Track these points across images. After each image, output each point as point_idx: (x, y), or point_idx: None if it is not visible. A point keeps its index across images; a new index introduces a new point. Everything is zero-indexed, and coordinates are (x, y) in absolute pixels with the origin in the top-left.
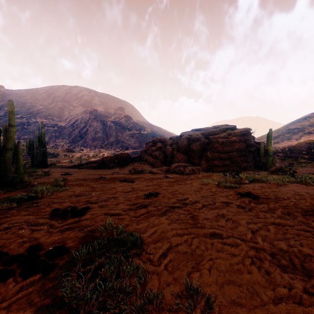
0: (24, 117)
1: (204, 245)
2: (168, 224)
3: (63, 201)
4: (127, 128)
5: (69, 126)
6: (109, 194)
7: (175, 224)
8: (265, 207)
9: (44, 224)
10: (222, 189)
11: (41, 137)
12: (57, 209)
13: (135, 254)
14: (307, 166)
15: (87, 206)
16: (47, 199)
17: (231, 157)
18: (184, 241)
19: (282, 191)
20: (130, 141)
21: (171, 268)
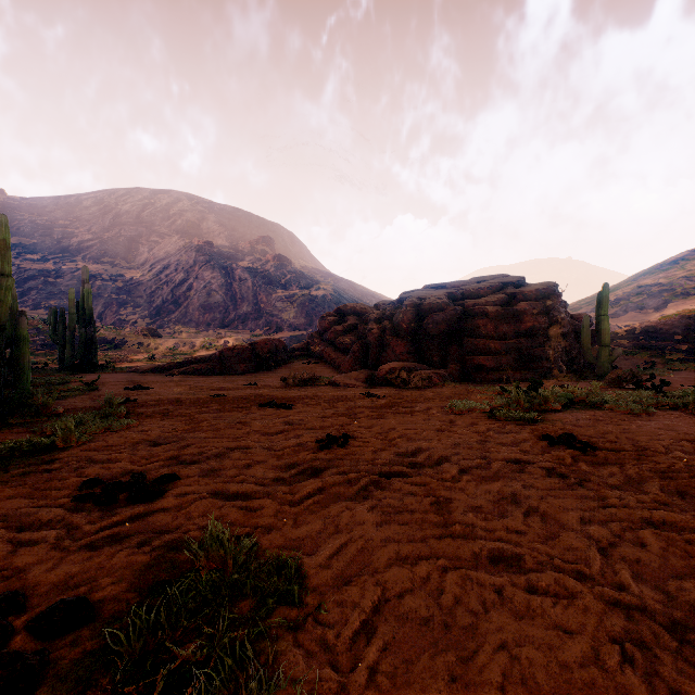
0: (49, 259)
1: (478, 593)
2: (376, 525)
3: (115, 457)
4: (280, 283)
5: (151, 280)
6: (230, 439)
7: (394, 527)
8: (616, 475)
9: (54, 524)
10: (502, 424)
11: (83, 303)
12: (94, 480)
13: (285, 626)
14: (686, 368)
15: (172, 471)
16: (77, 452)
17: (515, 348)
18: (420, 581)
19: (647, 431)
20: (286, 311)
21: (390, 678)
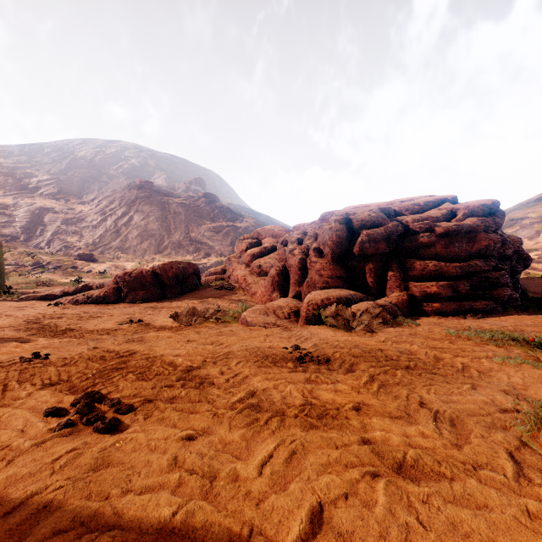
0: (9, 195)
1: None
2: None
3: None
4: (209, 216)
5: (97, 213)
6: None
7: None
8: None
9: None
10: None
11: None
12: None
13: None
14: None
15: None
16: None
17: (472, 272)
18: None
19: None
20: (213, 240)
21: None
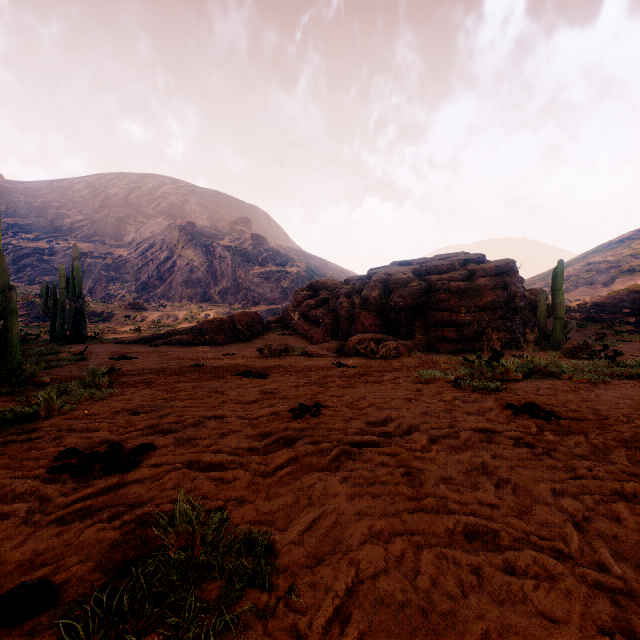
0: (43, 238)
1: (455, 574)
2: (348, 498)
3: (95, 427)
4: (257, 260)
5: (138, 257)
6: (206, 408)
7: (366, 500)
8: (582, 445)
9: (27, 496)
10: (467, 393)
11: (73, 279)
12: (71, 450)
13: (255, 612)
14: (634, 339)
15: (149, 441)
16: (58, 421)
17: (476, 320)
18: (395, 560)
19: (606, 400)
20: (262, 287)
21: None
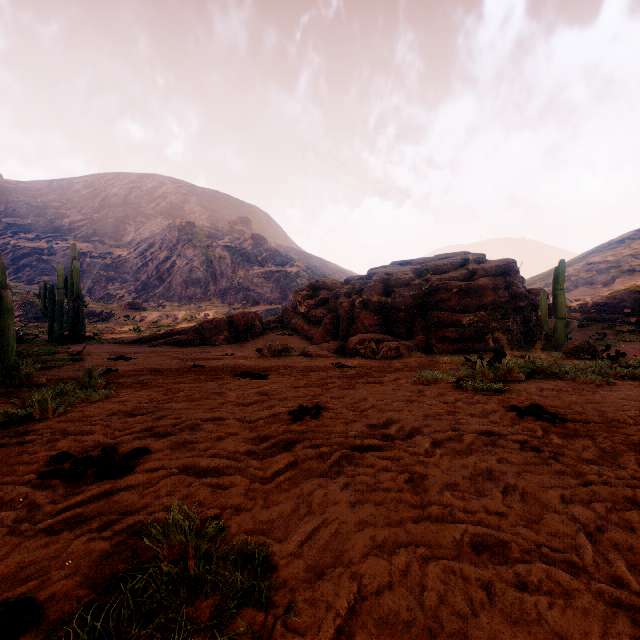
0: (42, 238)
1: (463, 589)
2: (349, 505)
3: (89, 429)
4: (257, 260)
5: (137, 257)
6: (204, 410)
7: (368, 508)
8: (590, 449)
9: (15, 504)
10: (469, 395)
11: (71, 278)
12: (63, 454)
13: (250, 633)
14: (635, 339)
15: (144, 445)
16: (52, 423)
17: (477, 320)
18: (399, 574)
19: (611, 401)
20: (262, 287)
21: None
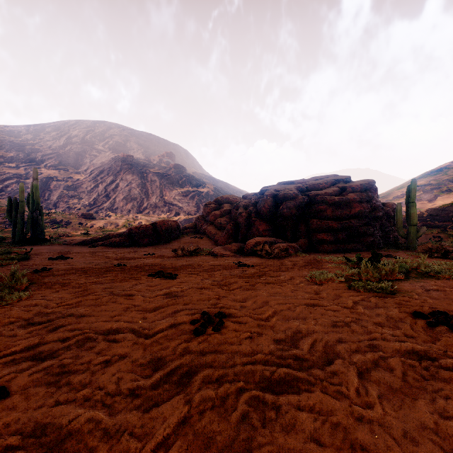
0: (21, 166)
1: None
2: None
3: None
4: (178, 183)
5: (91, 180)
6: (105, 317)
7: None
8: None
9: None
10: (364, 297)
11: (32, 194)
12: None
13: None
14: None
15: (7, 378)
16: None
17: (348, 227)
18: None
19: None
20: (182, 202)
21: None
